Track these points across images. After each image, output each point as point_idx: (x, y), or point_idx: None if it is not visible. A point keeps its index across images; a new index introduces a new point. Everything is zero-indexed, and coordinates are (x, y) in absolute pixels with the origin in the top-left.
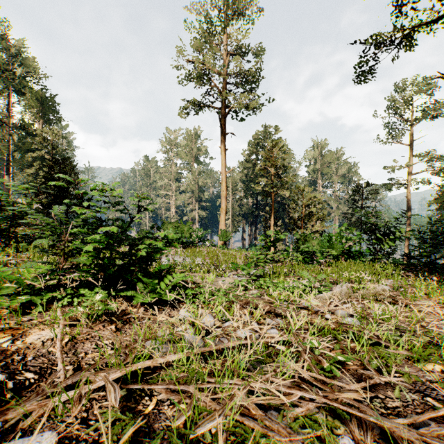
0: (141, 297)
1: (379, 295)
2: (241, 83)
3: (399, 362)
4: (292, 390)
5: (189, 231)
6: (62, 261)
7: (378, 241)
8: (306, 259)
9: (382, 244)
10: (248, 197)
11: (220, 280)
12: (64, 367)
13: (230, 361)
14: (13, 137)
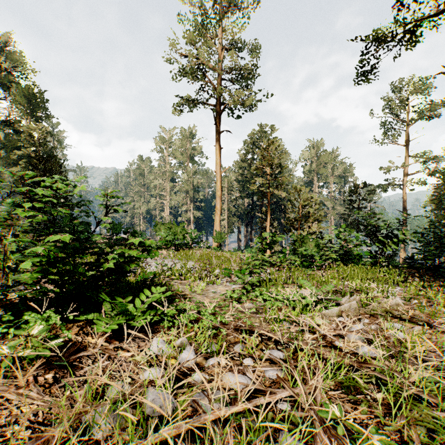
0: (103, 323)
1: (393, 310)
2: (236, 80)
3: None
4: None
5: (182, 232)
6: (2, 277)
7: (380, 244)
8: (304, 263)
9: (385, 247)
10: (243, 197)
11: (211, 289)
12: None
13: None
14: None
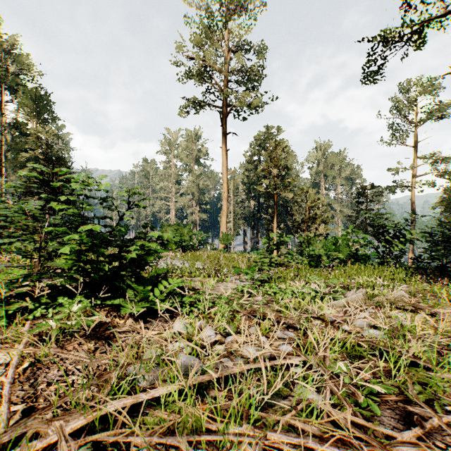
0: (129, 306)
1: (398, 301)
2: (242, 82)
3: (449, 391)
4: (326, 447)
5: (188, 234)
6: (38, 264)
7: (387, 243)
8: (311, 263)
9: (392, 247)
10: (249, 199)
11: (221, 285)
12: (10, 408)
13: (237, 400)
14: (6, 136)
